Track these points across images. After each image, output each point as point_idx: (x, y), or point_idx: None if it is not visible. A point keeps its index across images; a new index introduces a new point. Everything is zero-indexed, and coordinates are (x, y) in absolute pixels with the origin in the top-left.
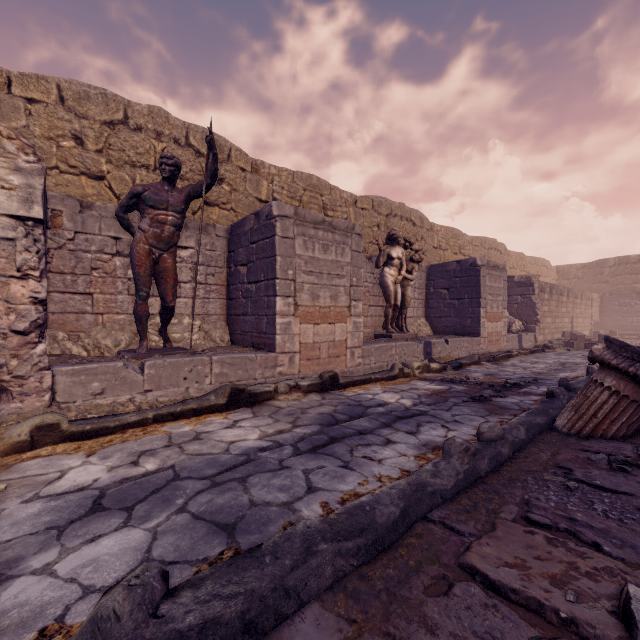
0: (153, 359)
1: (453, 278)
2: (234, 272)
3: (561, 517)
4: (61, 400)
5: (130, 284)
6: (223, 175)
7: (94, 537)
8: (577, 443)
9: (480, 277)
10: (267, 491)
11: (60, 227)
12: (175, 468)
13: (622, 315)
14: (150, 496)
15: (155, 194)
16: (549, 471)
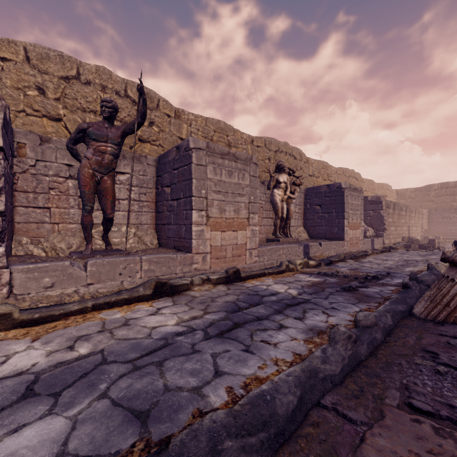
0: (95, 259)
1: (324, 197)
2: (161, 192)
3: (440, 403)
4: (18, 292)
5: (80, 200)
6: (153, 119)
7: (18, 426)
8: (435, 328)
9: (344, 197)
10: (180, 375)
11: (24, 156)
12: (104, 352)
13: (444, 225)
14: (78, 381)
15: (97, 130)
16: (418, 355)
